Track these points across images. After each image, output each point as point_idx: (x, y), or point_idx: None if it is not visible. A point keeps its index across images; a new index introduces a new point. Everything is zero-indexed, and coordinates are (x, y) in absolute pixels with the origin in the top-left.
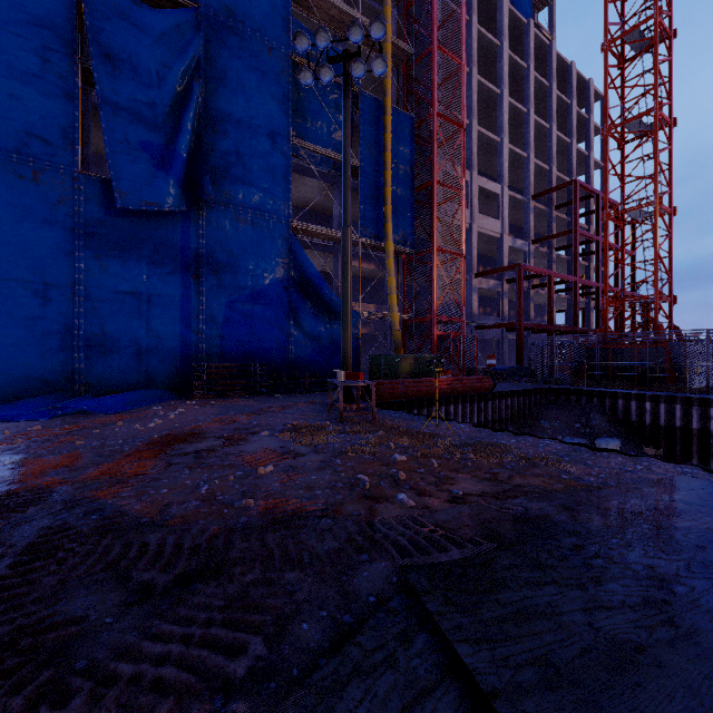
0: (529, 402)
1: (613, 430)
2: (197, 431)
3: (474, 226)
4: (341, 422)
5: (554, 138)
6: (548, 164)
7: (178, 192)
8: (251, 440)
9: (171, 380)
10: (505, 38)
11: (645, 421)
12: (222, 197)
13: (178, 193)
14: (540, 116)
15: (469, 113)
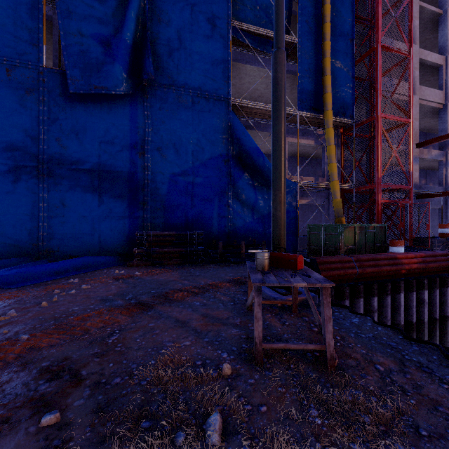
0: None
1: None
2: None
3: (414, 98)
4: (256, 364)
5: None
6: None
7: (124, 76)
8: None
9: (120, 246)
10: None
11: None
12: (165, 80)
13: (124, 77)
14: None
15: None
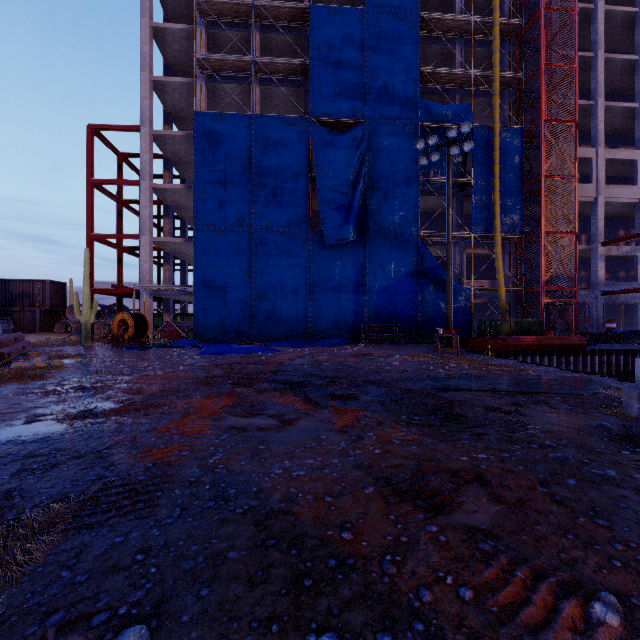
0: (633, 361)
1: None
2: (368, 353)
3: (599, 199)
4: (438, 355)
5: None
6: None
7: (354, 230)
8: (391, 357)
9: (350, 333)
10: None
11: None
12: (376, 227)
13: (354, 230)
14: None
15: (594, 94)
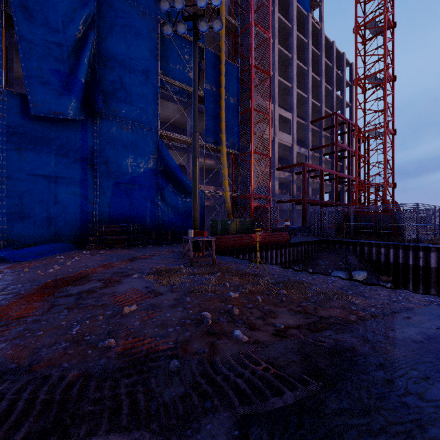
0: (311, 249)
1: (362, 266)
2: (84, 275)
3: (276, 139)
4: (191, 266)
5: (323, 87)
6: (320, 102)
7: (78, 106)
8: (123, 282)
9: (73, 236)
10: (294, 23)
11: (381, 260)
12: (110, 111)
13: (78, 107)
14: (315, 73)
15: (273, 68)
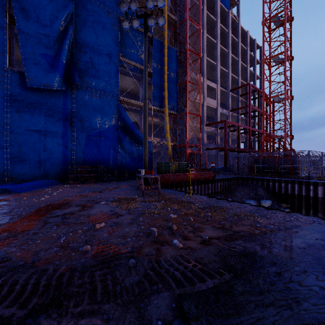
0: (230, 183)
1: (268, 196)
2: (66, 202)
3: (204, 103)
4: (143, 196)
5: (239, 64)
6: (237, 76)
7: (61, 80)
8: (95, 207)
9: (57, 174)
10: (218, 17)
11: (282, 192)
12: (84, 84)
13: (61, 80)
14: (233, 54)
15: (202, 50)
